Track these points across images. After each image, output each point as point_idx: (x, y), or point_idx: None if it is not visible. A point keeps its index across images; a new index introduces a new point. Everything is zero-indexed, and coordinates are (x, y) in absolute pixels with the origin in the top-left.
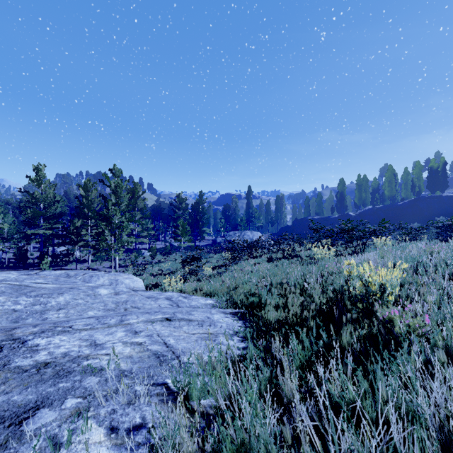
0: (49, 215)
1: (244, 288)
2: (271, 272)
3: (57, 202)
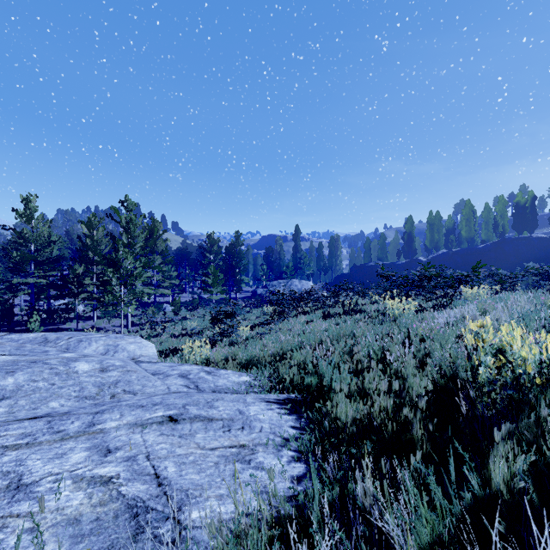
0: (42, 259)
1: (294, 357)
2: (331, 333)
3: (53, 243)
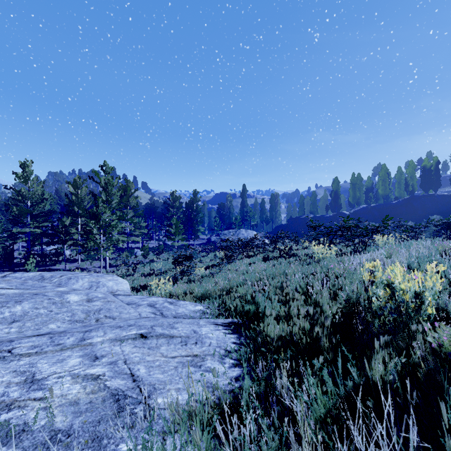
0: (36, 213)
1: (239, 291)
2: (268, 273)
3: (45, 200)
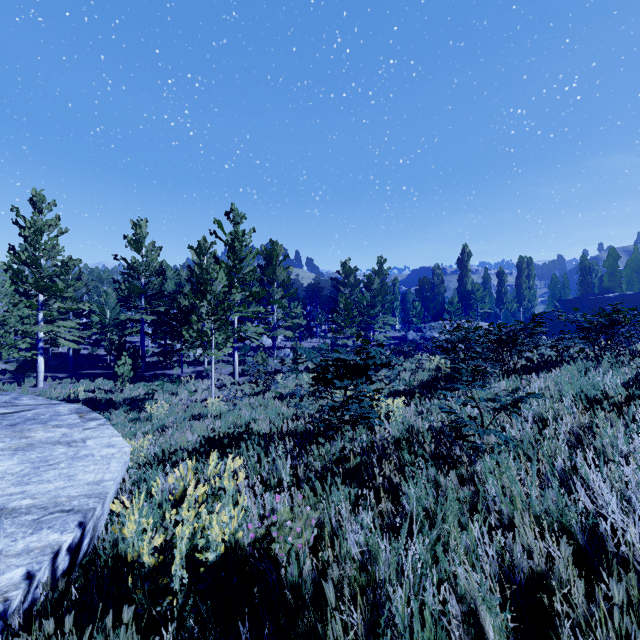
0: (153, 293)
1: None
2: None
3: (163, 274)
